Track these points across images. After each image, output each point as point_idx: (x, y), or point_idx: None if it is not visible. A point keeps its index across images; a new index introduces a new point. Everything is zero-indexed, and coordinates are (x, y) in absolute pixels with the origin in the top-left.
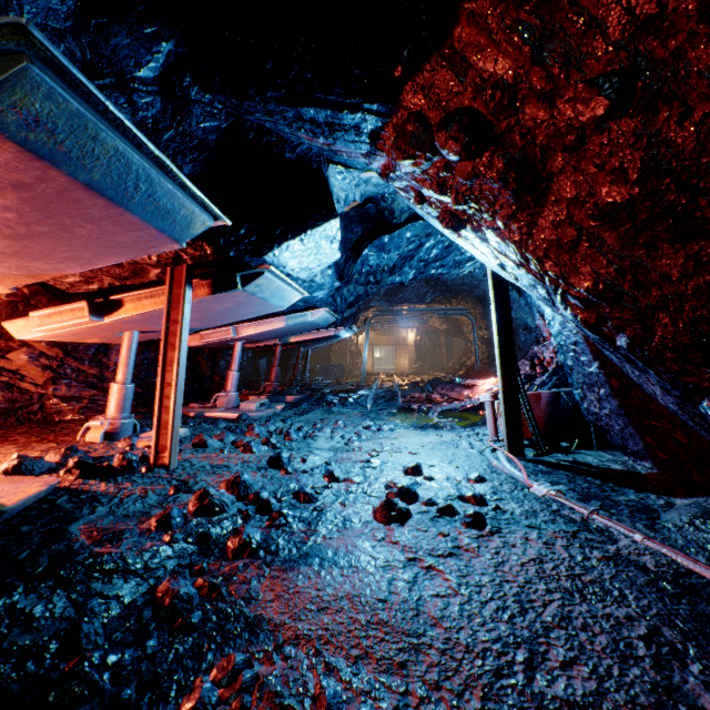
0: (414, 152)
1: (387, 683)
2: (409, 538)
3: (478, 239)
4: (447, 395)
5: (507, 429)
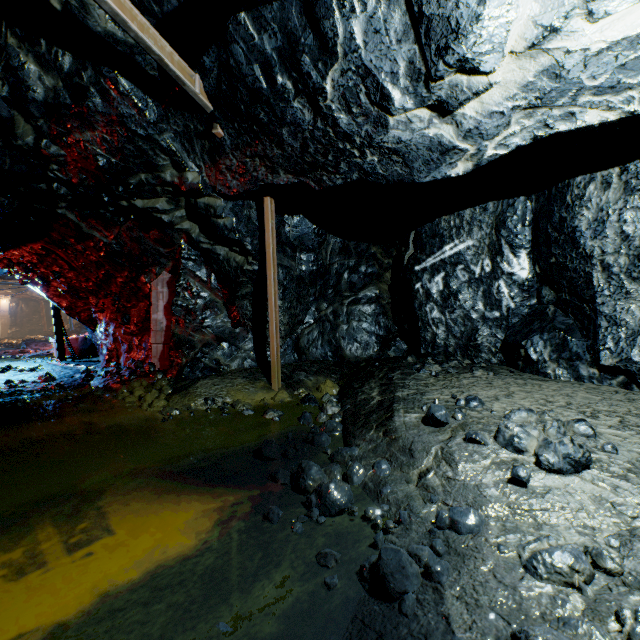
0: (8, 267)
1: (2, 381)
2: (7, 374)
3: (34, 288)
4: (40, 349)
5: (59, 351)
